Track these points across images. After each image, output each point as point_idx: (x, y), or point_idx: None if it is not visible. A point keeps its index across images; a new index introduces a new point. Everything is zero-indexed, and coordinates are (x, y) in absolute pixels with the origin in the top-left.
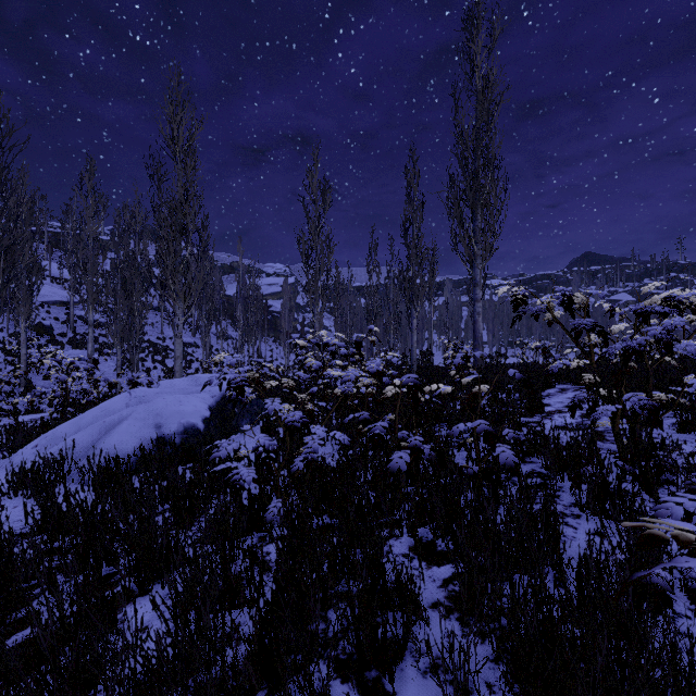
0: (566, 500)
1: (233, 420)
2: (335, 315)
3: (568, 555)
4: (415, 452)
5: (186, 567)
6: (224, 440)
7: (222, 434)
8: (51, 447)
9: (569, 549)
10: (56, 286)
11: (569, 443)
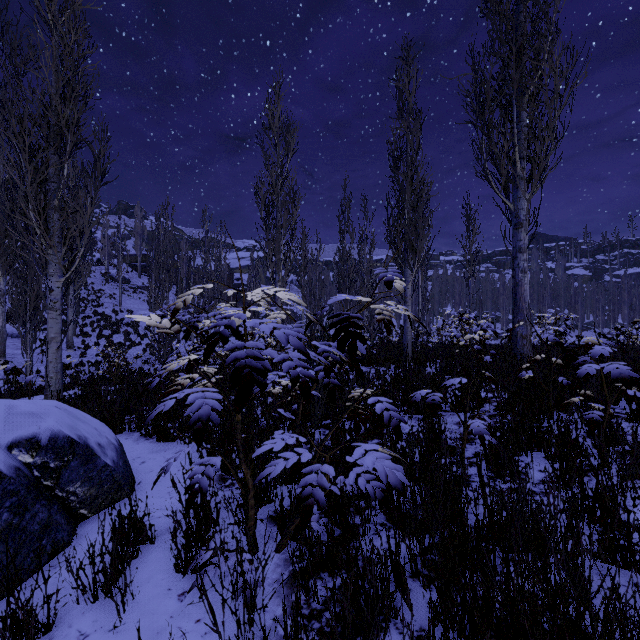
0: None
1: None
2: (301, 284)
3: None
4: None
5: None
6: None
7: None
8: None
9: None
10: None
11: None
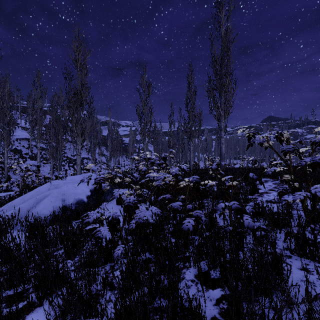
0: (280, 246)
1: (102, 196)
2: (154, 145)
3: (289, 284)
4: (197, 220)
5: (68, 285)
6: (92, 212)
7: (96, 203)
8: (9, 211)
9: (289, 280)
10: (23, 131)
11: (278, 212)
